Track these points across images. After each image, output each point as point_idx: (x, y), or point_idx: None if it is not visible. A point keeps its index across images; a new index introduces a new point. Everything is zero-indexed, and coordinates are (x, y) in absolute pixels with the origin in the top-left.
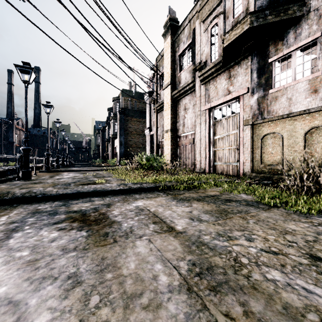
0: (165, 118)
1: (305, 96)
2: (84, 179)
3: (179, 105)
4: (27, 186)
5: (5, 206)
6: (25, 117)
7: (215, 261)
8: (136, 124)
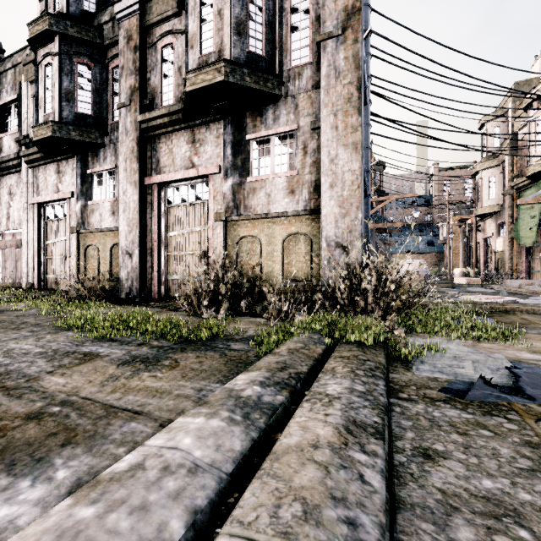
0: None
1: (109, 216)
2: None
3: (1, 185)
4: None
5: None
6: None
7: None
8: None
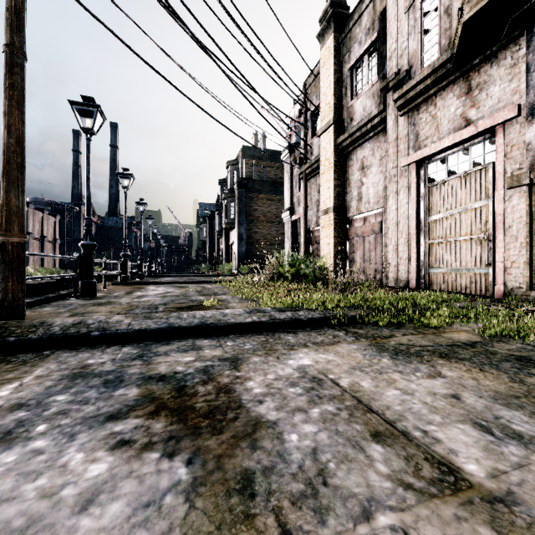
0: (323, 188)
1: None
2: (182, 299)
3: (350, 163)
4: (85, 310)
5: (28, 354)
6: (86, 191)
7: None
8: (265, 204)
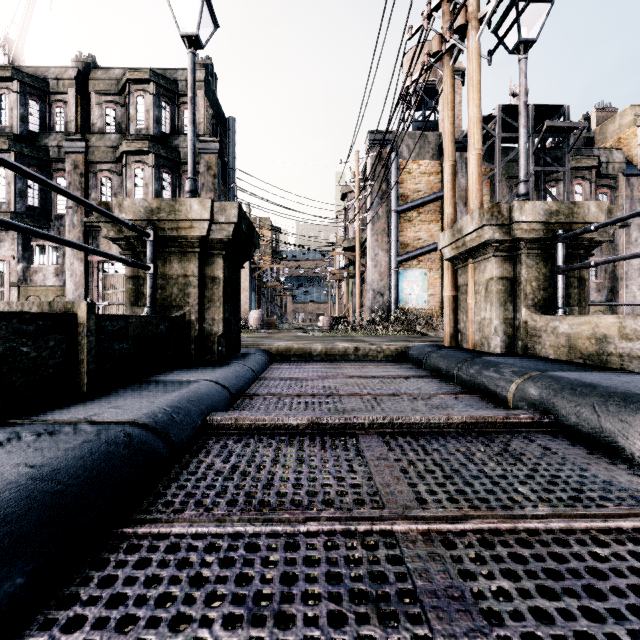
0: None
1: (53, 277)
2: None
3: None
4: None
5: None
6: None
7: None
8: None
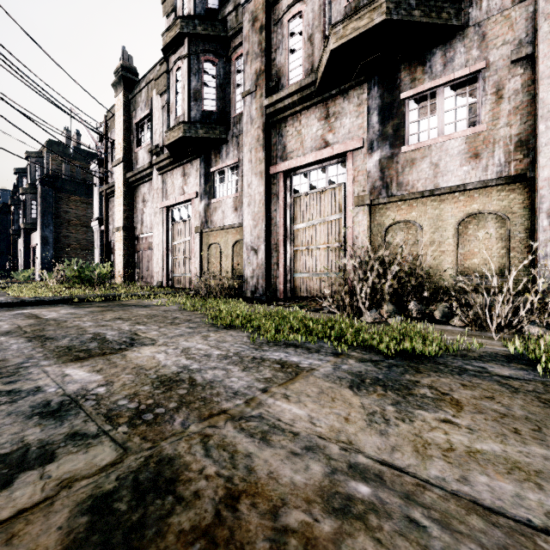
0: (117, 209)
1: (231, 212)
2: None
3: (137, 194)
4: None
5: None
6: None
7: (50, 323)
8: (79, 207)
